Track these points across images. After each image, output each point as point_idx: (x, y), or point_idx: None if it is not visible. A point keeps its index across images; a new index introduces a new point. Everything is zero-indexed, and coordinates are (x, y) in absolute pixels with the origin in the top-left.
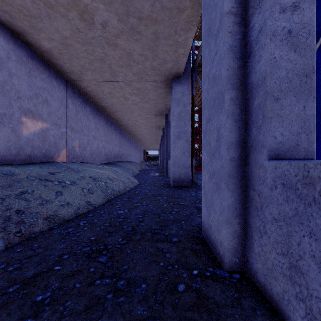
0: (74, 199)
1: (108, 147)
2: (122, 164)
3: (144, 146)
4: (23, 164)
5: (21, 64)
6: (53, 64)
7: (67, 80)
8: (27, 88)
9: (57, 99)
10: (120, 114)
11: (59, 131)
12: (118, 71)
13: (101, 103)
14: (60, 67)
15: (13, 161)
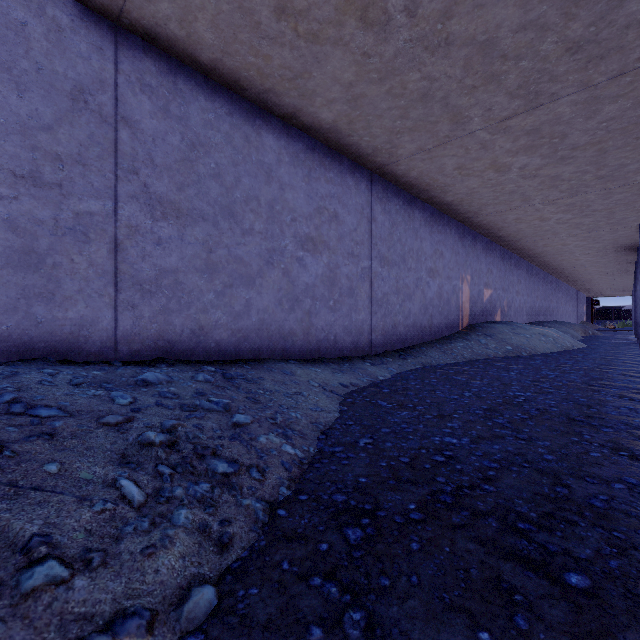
0: (539, 345)
1: (529, 302)
2: (550, 326)
3: (589, 290)
4: (485, 322)
5: (483, 252)
6: (496, 240)
7: (501, 245)
8: (485, 267)
9: (496, 266)
10: (551, 257)
11: (496, 294)
12: (562, 232)
13: (528, 252)
14: (501, 240)
15: (481, 320)
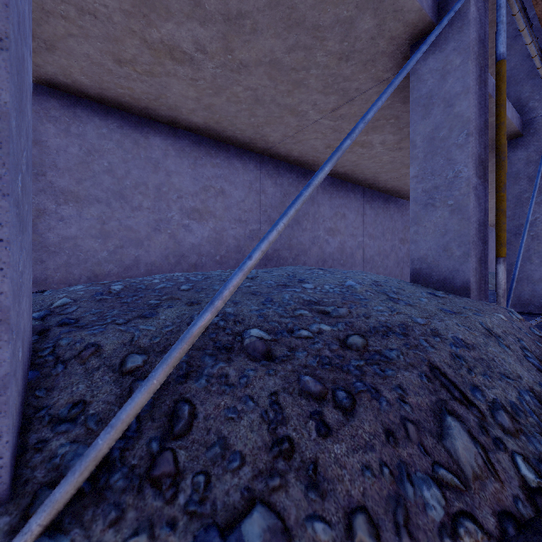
0: None
1: None
2: None
3: None
4: None
5: None
6: None
7: None
8: None
9: None
10: None
11: None
12: None
13: None
14: None
15: None
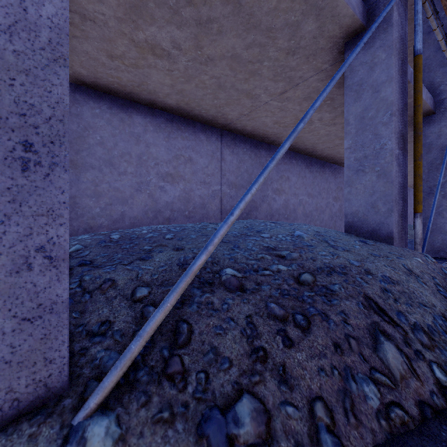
0: None
1: None
2: None
3: None
4: None
5: None
6: None
7: None
8: None
9: None
10: None
11: None
12: None
13: None
14: None
15: None
